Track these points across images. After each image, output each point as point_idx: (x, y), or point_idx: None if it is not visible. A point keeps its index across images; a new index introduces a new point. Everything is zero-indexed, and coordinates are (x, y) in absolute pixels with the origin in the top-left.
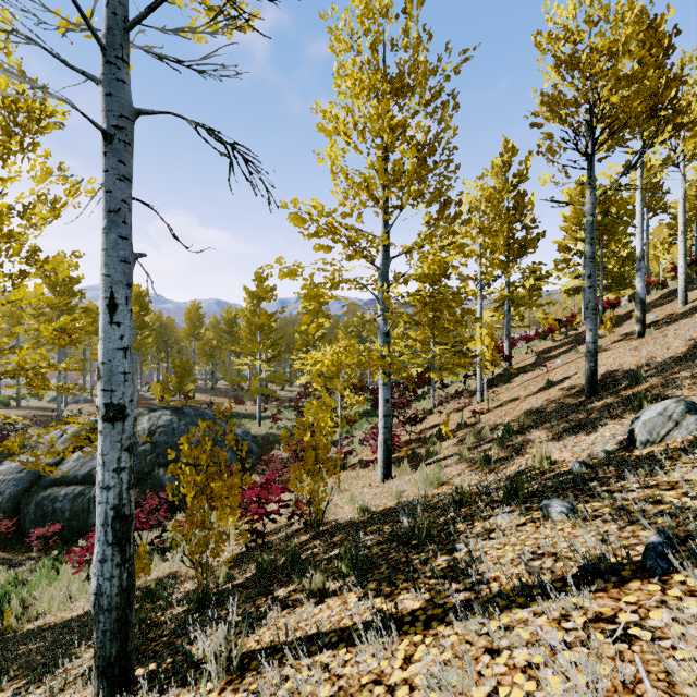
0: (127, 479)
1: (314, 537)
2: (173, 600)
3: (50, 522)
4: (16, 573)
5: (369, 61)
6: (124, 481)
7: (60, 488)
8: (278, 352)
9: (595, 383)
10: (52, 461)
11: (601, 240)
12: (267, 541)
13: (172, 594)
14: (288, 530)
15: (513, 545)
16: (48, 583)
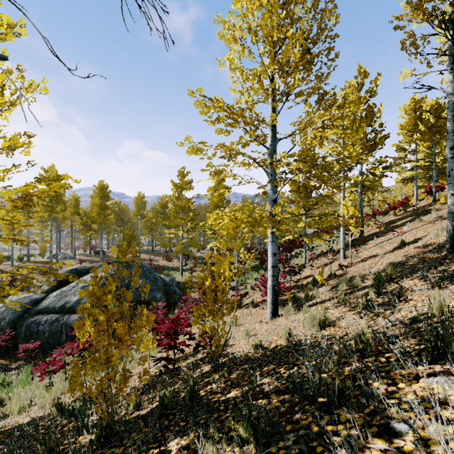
0: None
1: (214, 369)
2: (84, 428)
3: (35, 339)
4: (4, 377)
5: None
6: None
7: (43, 316)
8: (194, 225)
9: None
10: (39, 297)
11: (434, 138)
12: (177, 367)
13: (87, 418)
14: (194, 358)
15: None
16: (24, 386)
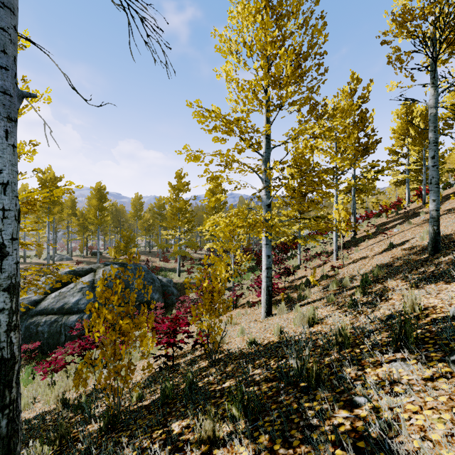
0: (7, 321)
1: (211, 364)
2: (91, 418)
3: (34, 340)
4: None
5: None
6: (2, 323)
7: (42, 317)
8: (191, 226)
9: (437, 243)
10: (38, 298)
11: (424, 143)
12: (176, 364)
13: (94, 410)
14: (192, 355)
15: (434, 409)
16: (25, 385)
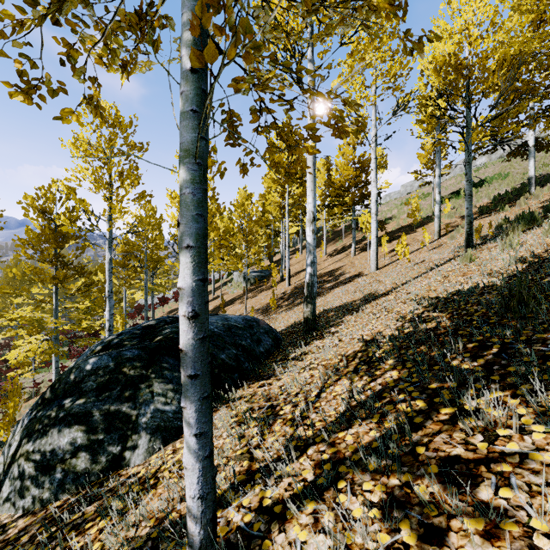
0: None
1: None
2: None
3: None
4: None
5: (45, 226)
6: None
7: None
8: None
9: None
10: None
11: None
12: None
13: None
14: None
15: None
16: None
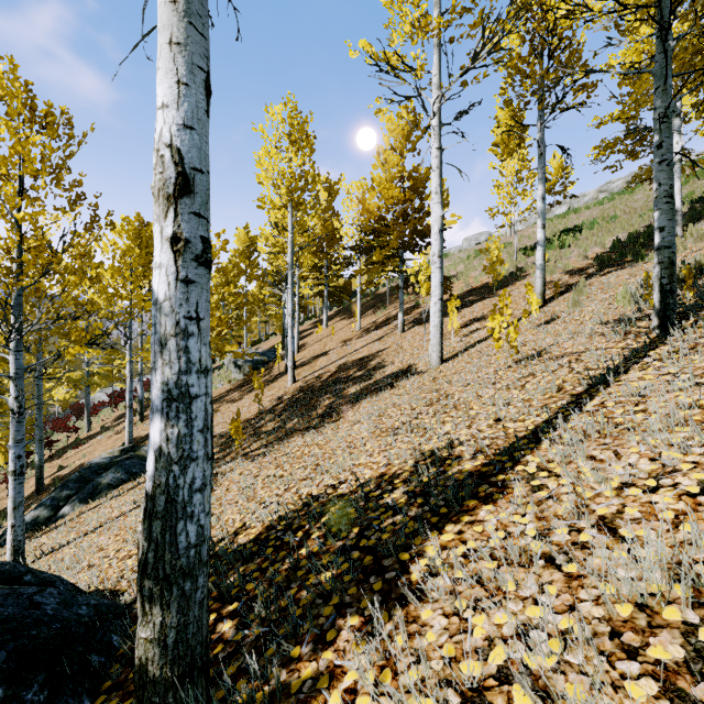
0: None
1: None
2: None
3: None
4: None
5: None
6: None
7: None
8: None
9: (40, 486)
10: None
11: None
12: None
13: None
14: None
15: None
16: None
